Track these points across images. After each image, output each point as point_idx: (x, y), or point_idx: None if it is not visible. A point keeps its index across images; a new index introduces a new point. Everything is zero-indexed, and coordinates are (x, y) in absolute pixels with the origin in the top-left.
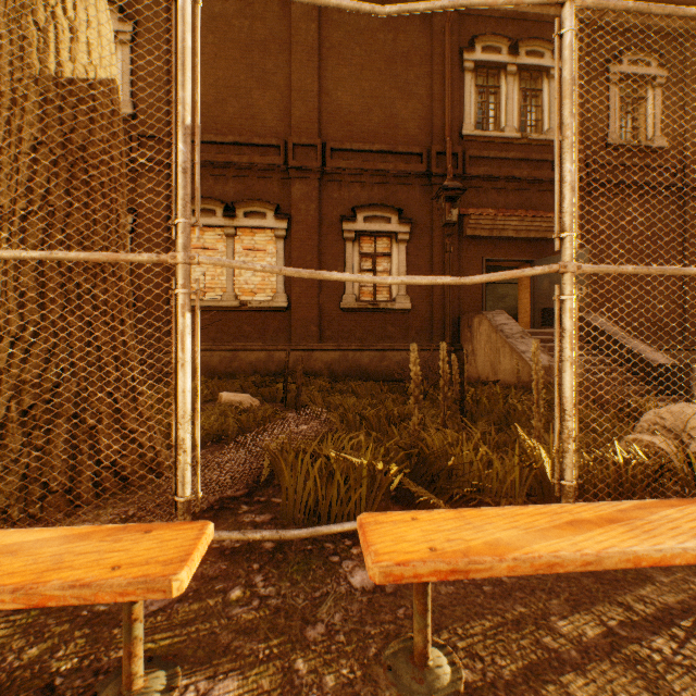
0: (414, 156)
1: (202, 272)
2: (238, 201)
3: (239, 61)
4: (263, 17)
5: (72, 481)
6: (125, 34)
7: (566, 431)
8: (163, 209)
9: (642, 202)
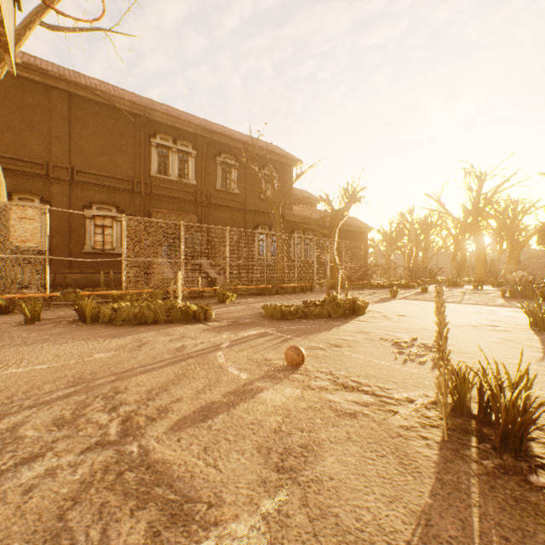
0: (126, 181)
1: None
2: (15, 191)
3: (15, 113)
4: (32, 93)
5: (6, 301)
6: None
7: (123, 285)
8: None
9: (230, 214)
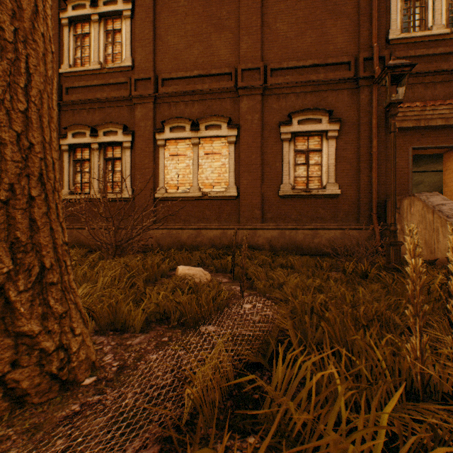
0: (342, 65)
1: (176, 172)
2: (201, 118)
3: (202, 14)
4: None
5: None
6: (127, 11)
7: None
8: (151, 129)
9: None
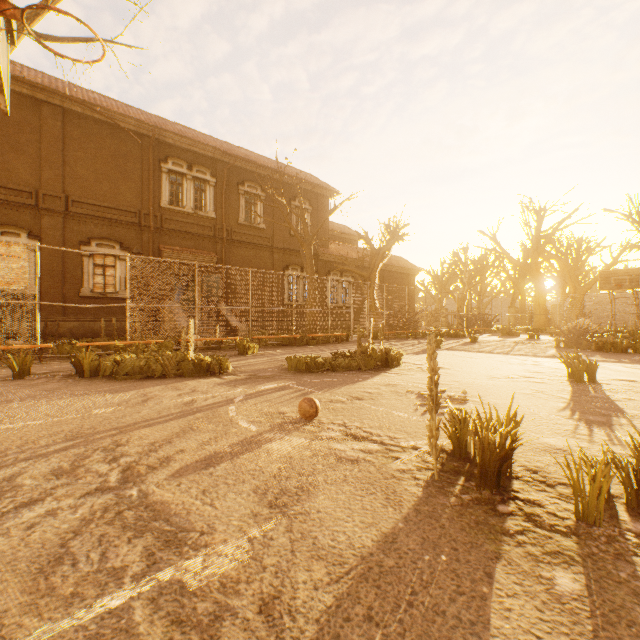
0: (132, 212)
1: None
2: None
3: None
4: (18, 107)
5: None
6: None
7: (128, 335)
8: None
9: (255, 252)
